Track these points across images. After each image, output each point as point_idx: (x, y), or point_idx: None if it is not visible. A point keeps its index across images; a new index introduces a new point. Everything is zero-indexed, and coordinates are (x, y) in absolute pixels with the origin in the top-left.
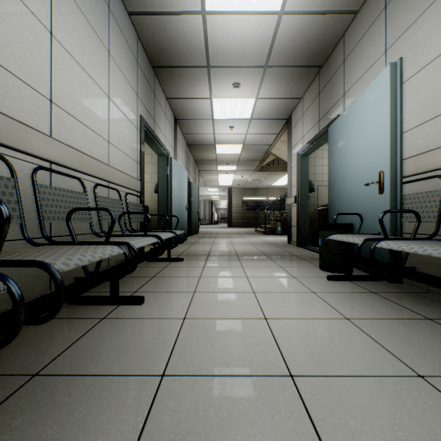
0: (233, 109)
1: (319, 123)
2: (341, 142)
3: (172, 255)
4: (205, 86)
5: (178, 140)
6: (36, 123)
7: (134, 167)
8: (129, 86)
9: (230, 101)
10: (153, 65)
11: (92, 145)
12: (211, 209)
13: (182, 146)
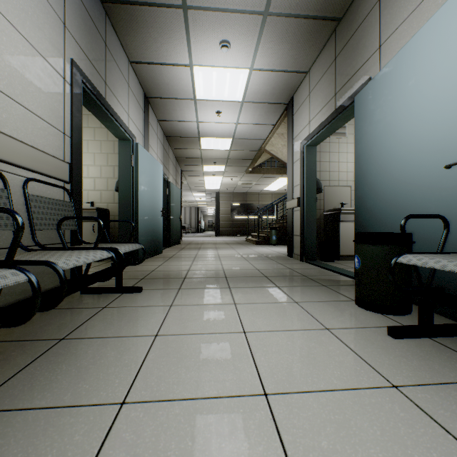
0: (221, 86)
1: (335, 98)
2: (381, 112)
3: (130, 280)
4: (182, 43)
5: (150, 126)
6: None
7: (56, 140)
8: None
9: (217, 72)
10: None
11: None
12: (198, 216)
13: (157, 135)
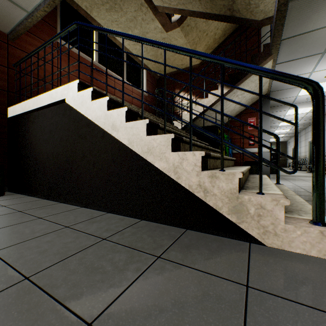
0: None
1: None
2: None
3: None
4: None
5: None
6: None
7: None
8: None
9: None
10: None
11: None
12: None
13: None
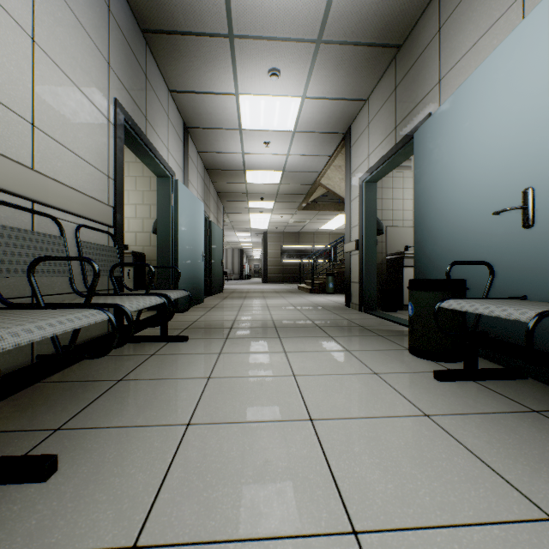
0: (270, 115)
1: (395, 132)
2: (438, 152)
3: (173, 330)
4: (228, 72)
5: (190, 159)
6: None
7: (102, 184)
8: (90, 41)
9: (265, 100)
10: (142, 26)
11: None
12: (242, 260)
13: (197, 169)
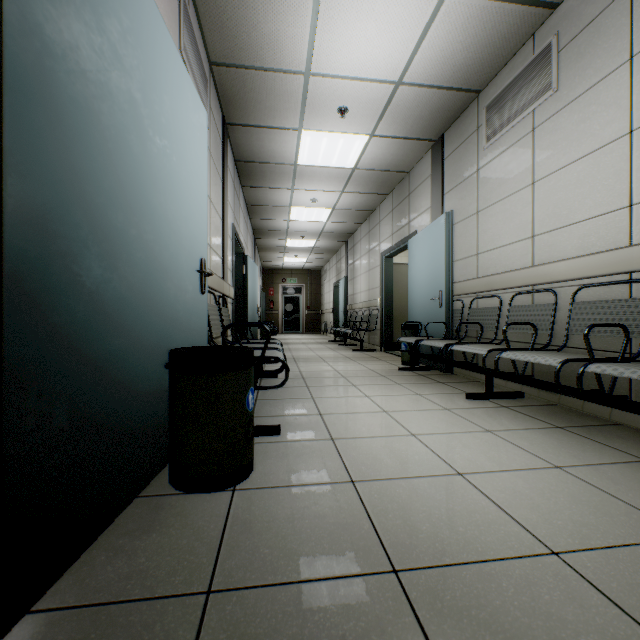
0: None
1: None
2: (125, 46)
3: None
4: None
5: None
6: (522, 262)
7: None
8: None
9: None
10: None
11: (586, 238)
12: None
13: None
